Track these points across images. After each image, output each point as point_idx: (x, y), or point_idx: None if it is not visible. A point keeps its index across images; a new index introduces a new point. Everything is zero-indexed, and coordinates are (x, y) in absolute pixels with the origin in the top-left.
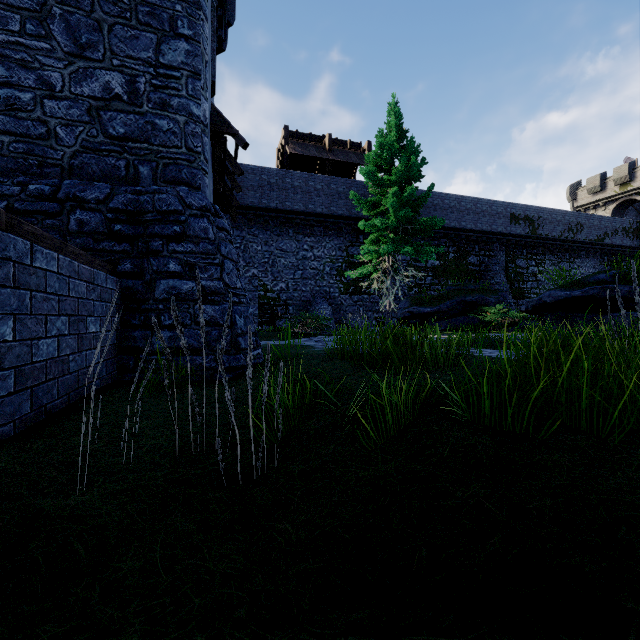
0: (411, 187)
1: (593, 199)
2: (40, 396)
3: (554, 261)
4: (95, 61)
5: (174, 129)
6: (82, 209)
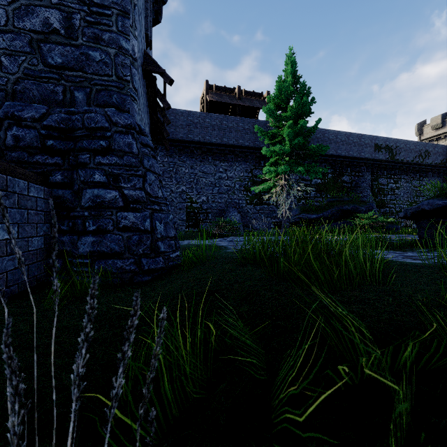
0: (303, 120)
1: (436, 133)
2: None
3: (408, 179)
4: None
5: (105, 60)
6: (19, 126)
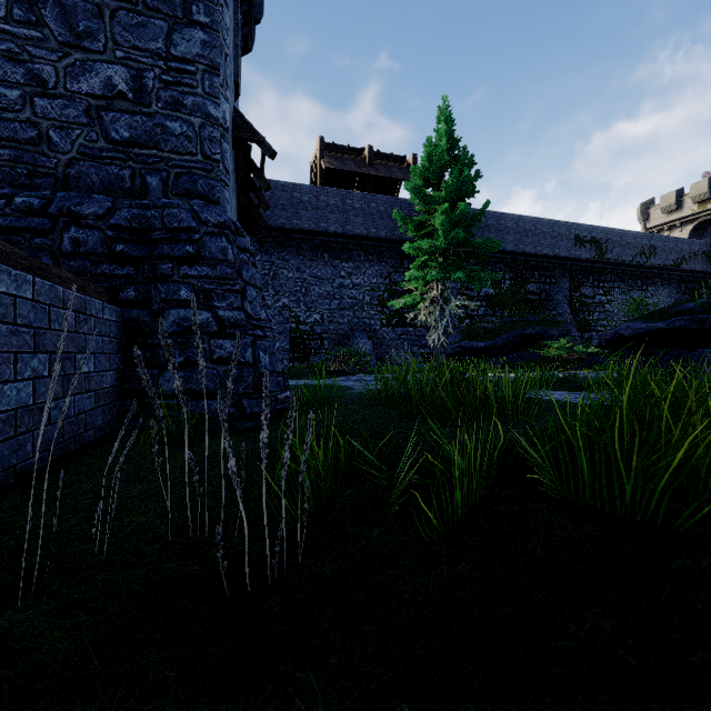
0: (463, 204)
1: (668, 219)
2: (6, 455)
3: (624, 289)
4: (95, 53)
5: (188, 133)
6: (78, 226)
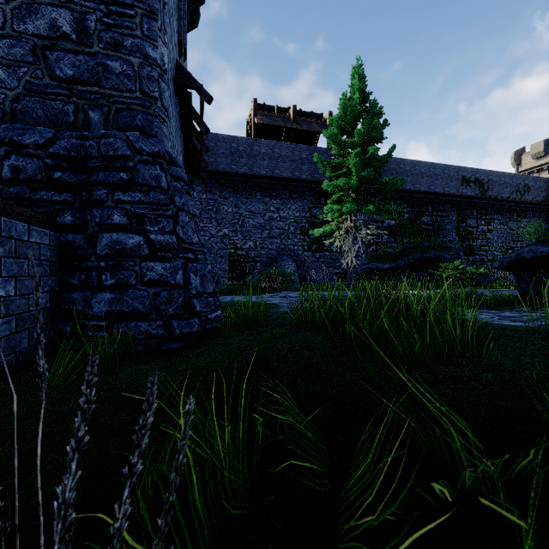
0: (373, 147)
1: (537, 163)
2: None
3: (502, 220)
4: None
5: (127, 71)
6: (18, 154)
